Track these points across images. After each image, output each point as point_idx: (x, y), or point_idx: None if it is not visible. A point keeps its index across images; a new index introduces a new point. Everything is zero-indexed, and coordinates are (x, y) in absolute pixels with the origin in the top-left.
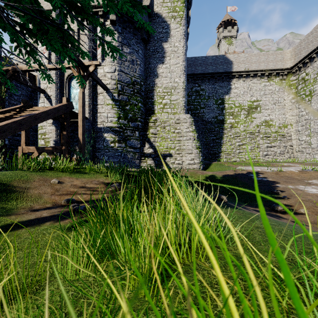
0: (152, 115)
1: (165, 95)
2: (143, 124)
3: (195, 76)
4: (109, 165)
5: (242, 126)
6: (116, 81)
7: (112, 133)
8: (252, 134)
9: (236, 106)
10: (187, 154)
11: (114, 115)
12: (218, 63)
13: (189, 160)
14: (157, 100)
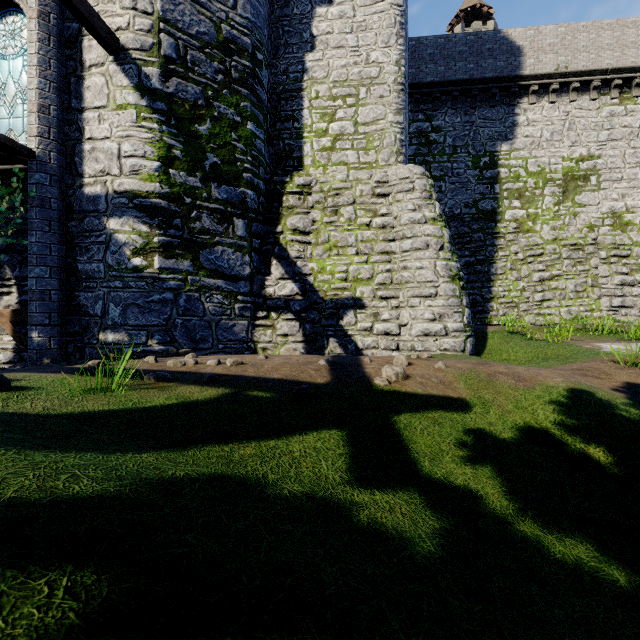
0: (294, 170)
1: (337, 107)
2: (263, 198)
3: (418, 90)
4: (125, 338)
5: (547, 229)
6: (155, 19)
7: (138, 217)
8: (577, 250)
9: (531, 173)
10: (416, 298)
11: (144, 147)
12: (483, 53)
13: (426, 319)
14: (311, 124)
